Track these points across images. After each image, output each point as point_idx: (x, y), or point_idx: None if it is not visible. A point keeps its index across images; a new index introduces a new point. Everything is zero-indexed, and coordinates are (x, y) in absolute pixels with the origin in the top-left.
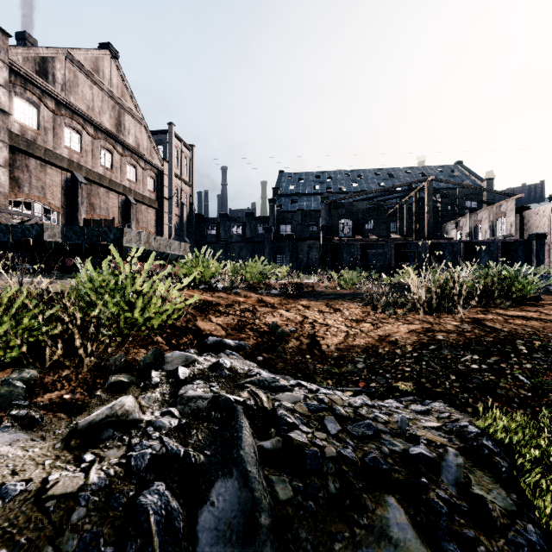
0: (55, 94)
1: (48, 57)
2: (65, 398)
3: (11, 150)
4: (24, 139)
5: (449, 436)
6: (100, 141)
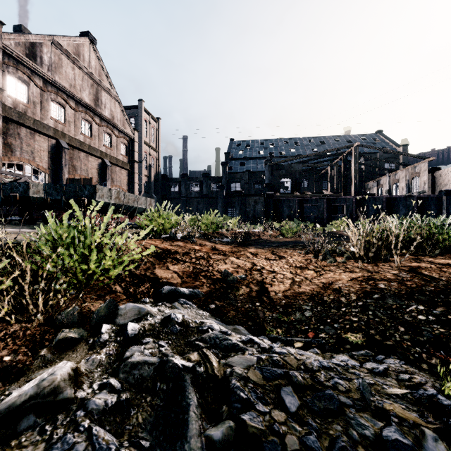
0: (42, 74)
1: (37, 42)
2: (4, 361)
3: (5, 120)
4: (16, 111)
5: (419, 409)
6: (81, 114)
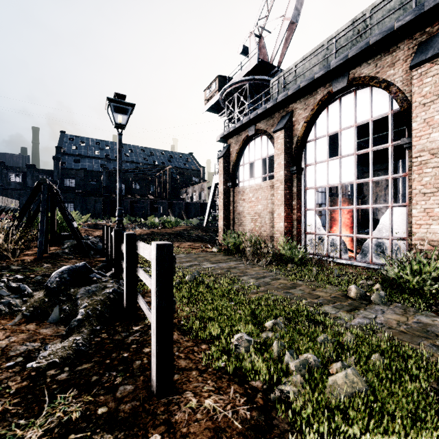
0: None
1: None
2: None
3: None
4: None
5: None
6: None
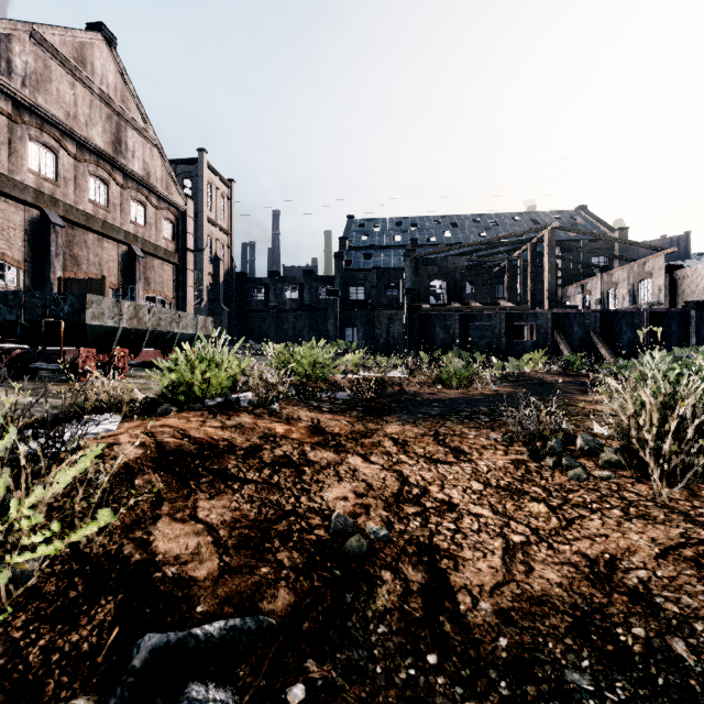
0: (11, 90)
1: None
2: None
3: None
4: None
5: None
6: (88, 166)
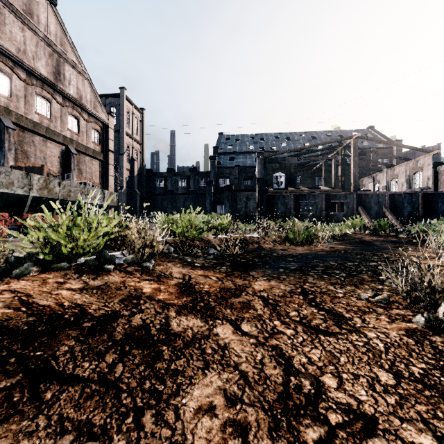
0: None
1: None
2: None
3: None
4: None
5: None
6: (35, 88)
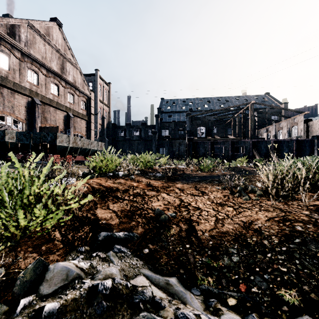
0: (20, 48)
1: (16, 24)
2: None
3: None
4: None
5: None
6: (50, 79)
